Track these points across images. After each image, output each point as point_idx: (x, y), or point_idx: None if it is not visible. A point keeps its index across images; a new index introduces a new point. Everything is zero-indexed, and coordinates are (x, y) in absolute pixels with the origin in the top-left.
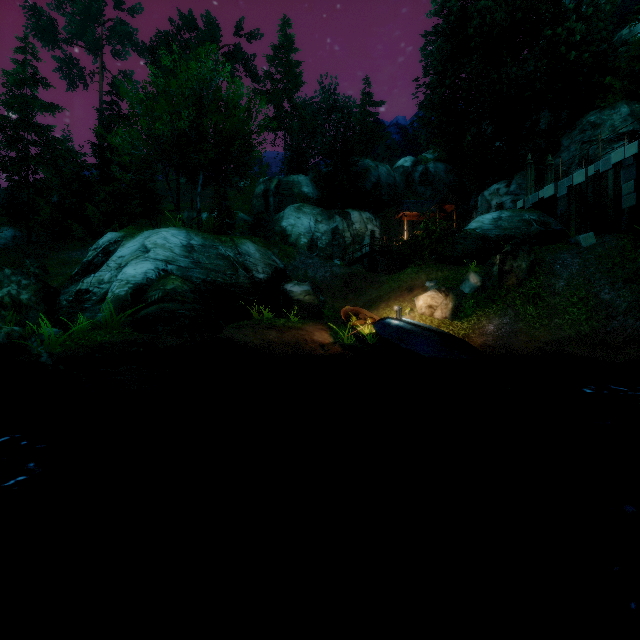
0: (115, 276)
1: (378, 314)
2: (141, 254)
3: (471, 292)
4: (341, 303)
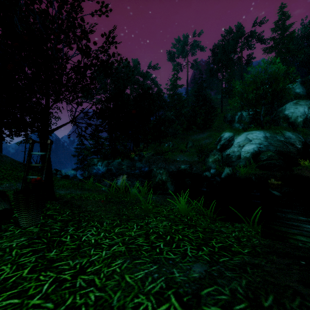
0: (240, 150)
1: None
2: (248, 142)
3: None
4: None
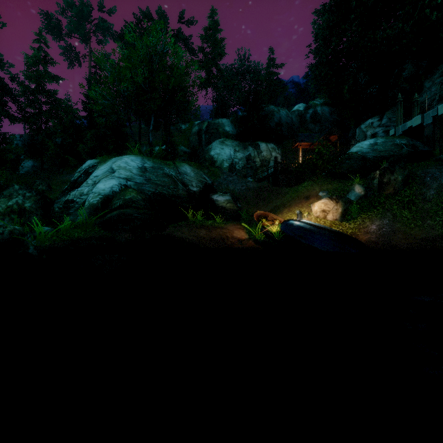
0: (91, 190)
1: (282, 217)
2: (109, 174)
3: (356, 199)
4: (253, 209)
